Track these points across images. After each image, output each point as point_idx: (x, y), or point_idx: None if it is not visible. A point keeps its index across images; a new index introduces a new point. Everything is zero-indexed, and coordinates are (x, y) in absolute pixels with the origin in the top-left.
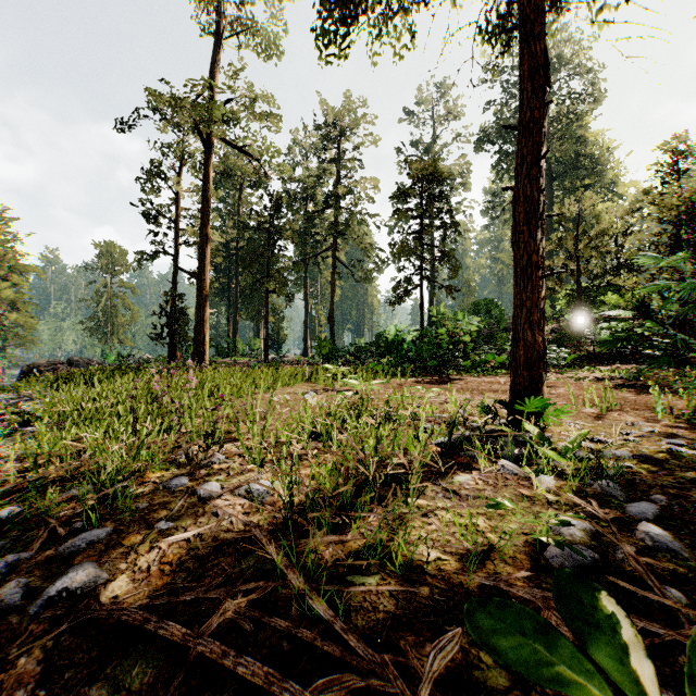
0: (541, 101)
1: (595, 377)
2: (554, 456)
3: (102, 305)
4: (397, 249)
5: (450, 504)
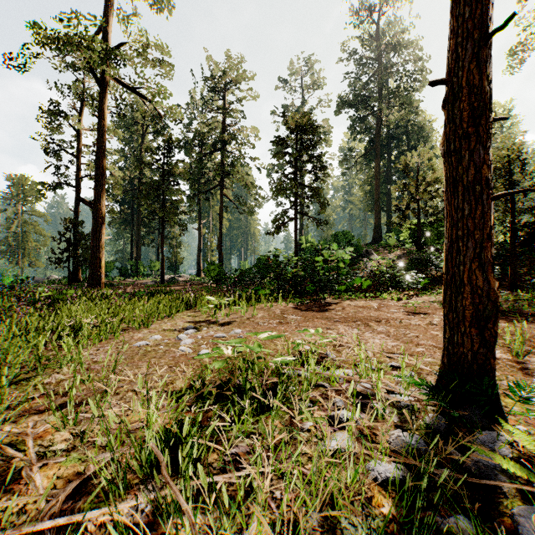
0: None
1: None
2: None
3: (13, 230)
4: (276, 187)
5: None
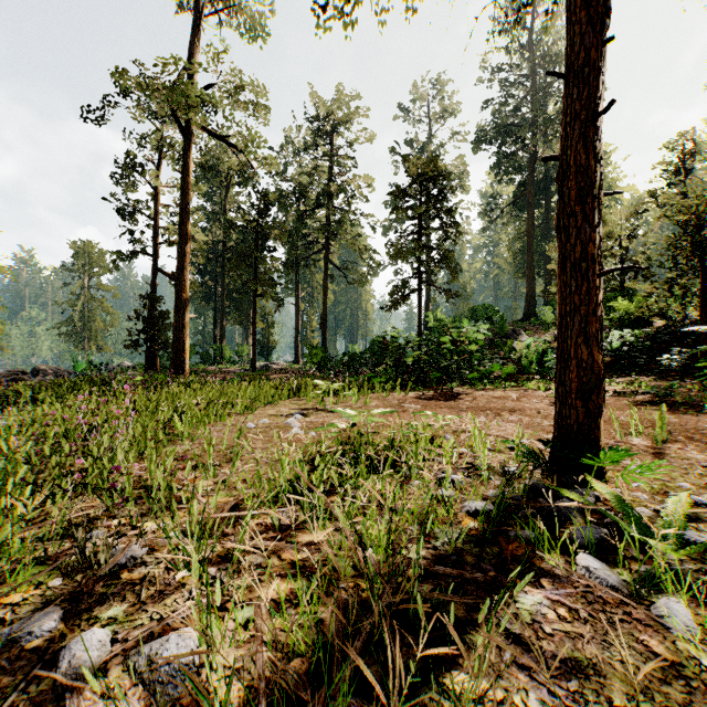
0: (598, 40)
1: (616, 392)
2: (659, 546)
3: (78, 308)
4: (394, 250)
5: (535, 692)
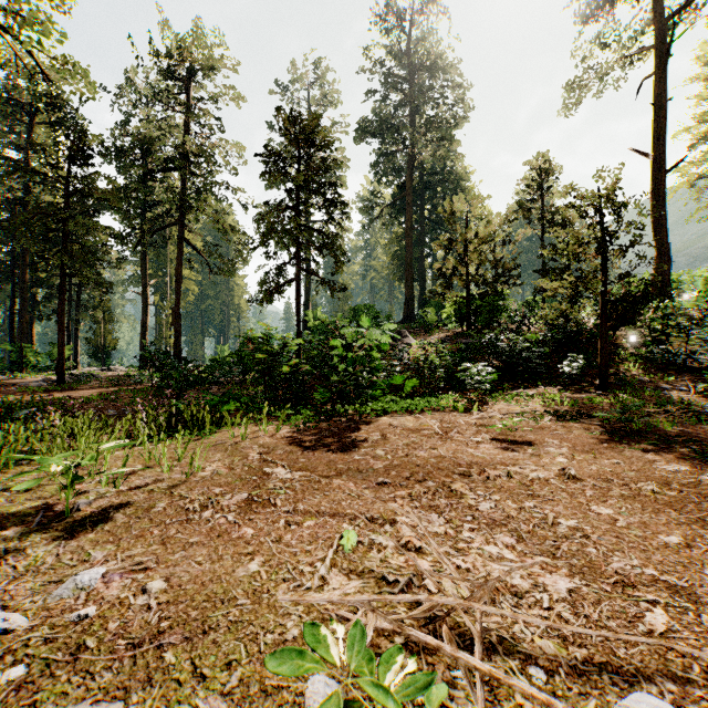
0: None
1: (551, 413)
2: None
3: None
4: (266, 226)
5: None
